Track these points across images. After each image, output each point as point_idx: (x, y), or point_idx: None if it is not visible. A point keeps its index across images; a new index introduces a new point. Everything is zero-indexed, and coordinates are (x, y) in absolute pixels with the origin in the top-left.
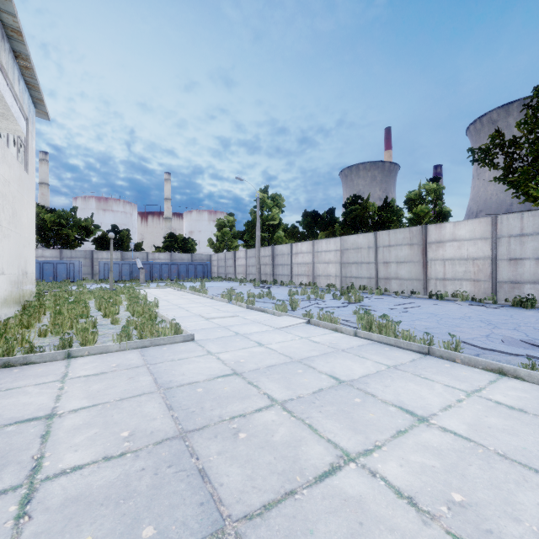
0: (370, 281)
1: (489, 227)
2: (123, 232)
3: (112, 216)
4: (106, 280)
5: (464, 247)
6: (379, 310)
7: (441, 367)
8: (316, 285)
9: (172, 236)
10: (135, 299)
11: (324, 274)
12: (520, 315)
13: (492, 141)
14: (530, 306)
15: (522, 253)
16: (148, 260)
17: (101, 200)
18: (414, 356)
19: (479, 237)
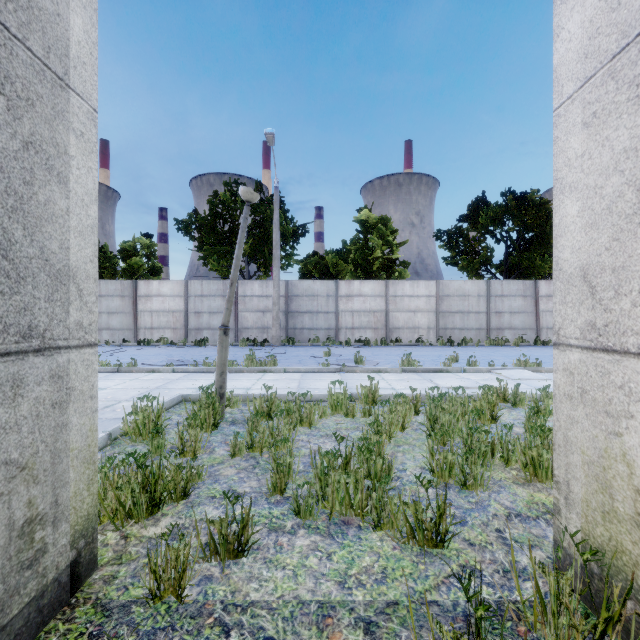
0: None
1: (184, 288)
2: None
3: None
4: None
5: (167, 301)
6: None
7: (123, 375)
8: None
9: None
10: None
11: None
12: (193, 350)
13: (190, 218)
14: (204, 345)
15: (202, 309)
16: None
17: None
18: (109, 374)
19: (177, 294)
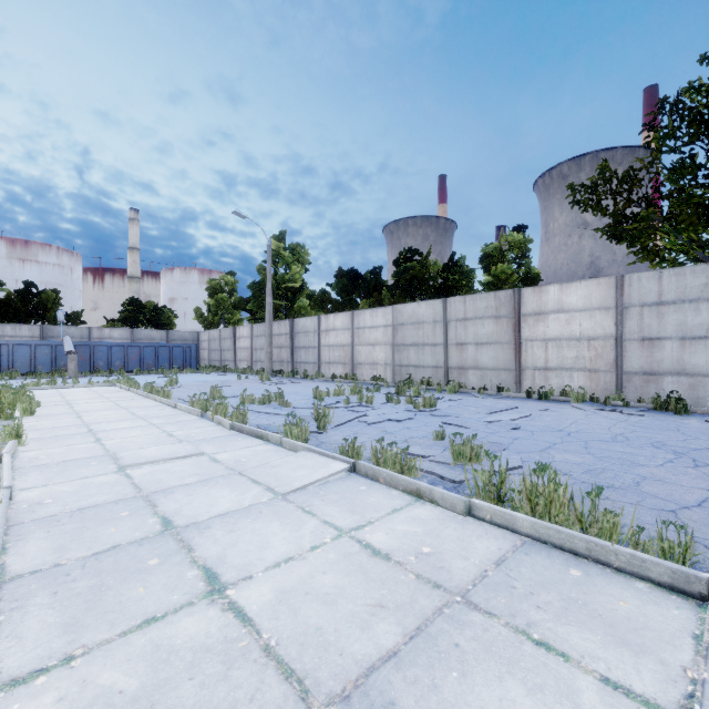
0: (436, 372)
1: (613, 292)
2: (46, 294)
3: (37, 269)
4: (4, 373)
5: (575, 321)
6: (471, 425)
7: None
8: (356, 377)
9: (135, 303)
10: (2, 414)
11: (368, 361)
12: (689, 428)
13: (601, 173)
14: (682, 411)
15: (661, 331)
16: (92, 340)
17: (16, 243)
18: (681, 615)
19: (598, 306)
